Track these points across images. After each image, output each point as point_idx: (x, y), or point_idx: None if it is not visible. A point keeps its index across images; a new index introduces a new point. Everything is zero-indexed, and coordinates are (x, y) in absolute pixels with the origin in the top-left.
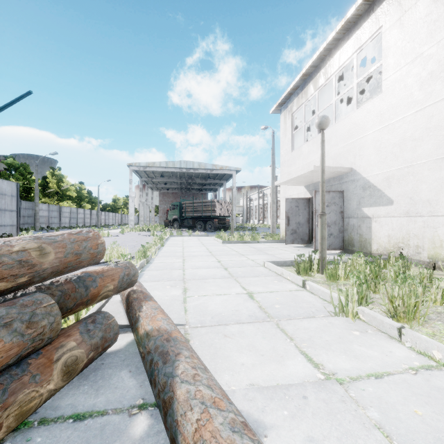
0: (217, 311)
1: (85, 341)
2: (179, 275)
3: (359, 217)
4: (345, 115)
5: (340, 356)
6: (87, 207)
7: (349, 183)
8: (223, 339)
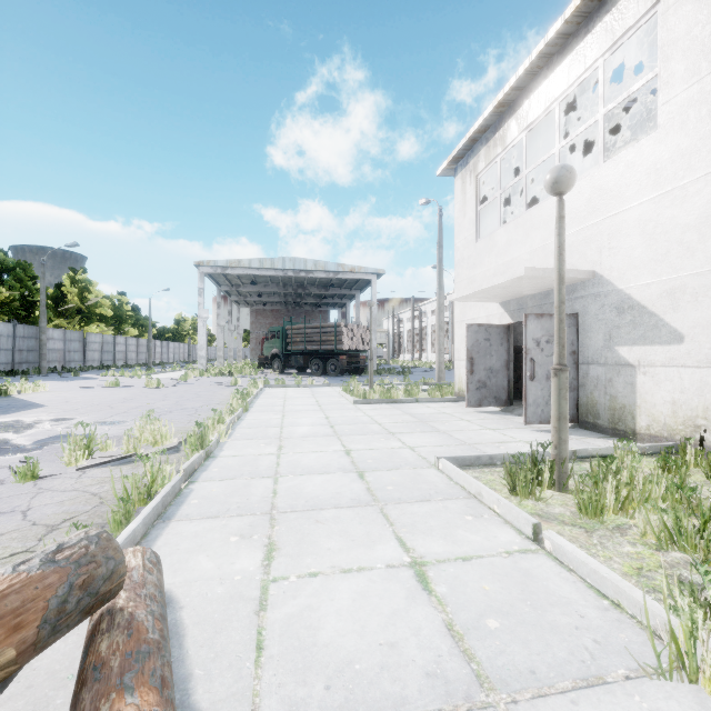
0: (341, 648)
1: None
2: (264, 497)
3: (610, 363)
4: None
5: None
6: (132, 333)
7: (590, 300)
8: None
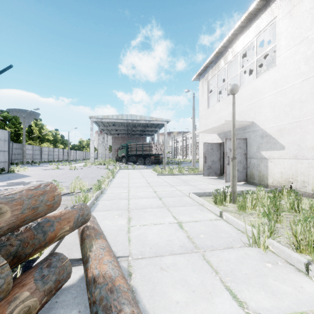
0: (154, 241)
1: (39, 288)
2: (125, 205)
3: (258, 158)
4: (246, 82)
5: (260, 293)
6: (61, 147)
7: (251, 133)
8: (160, 272)
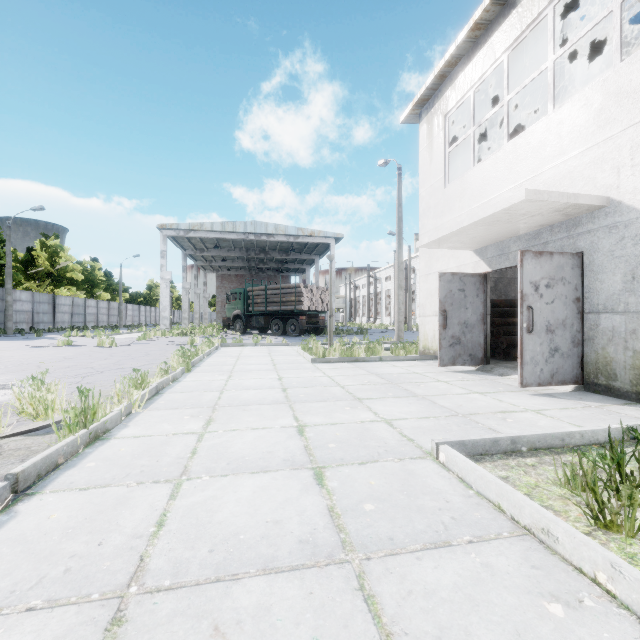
0: None
1: None
2: (133, 537)
3: (633, 311)
4: None
5: None
6: (104, 297)
7: (601, 233)
8: None
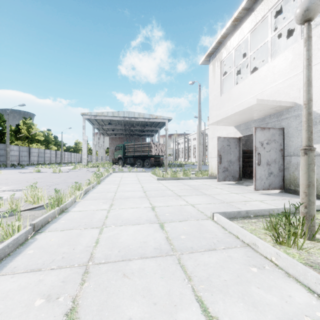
0: None
1: None
2: (87, 247)
3: None
4: None
5: None
6: (54, 148)
7: (292, 119)
8: None
